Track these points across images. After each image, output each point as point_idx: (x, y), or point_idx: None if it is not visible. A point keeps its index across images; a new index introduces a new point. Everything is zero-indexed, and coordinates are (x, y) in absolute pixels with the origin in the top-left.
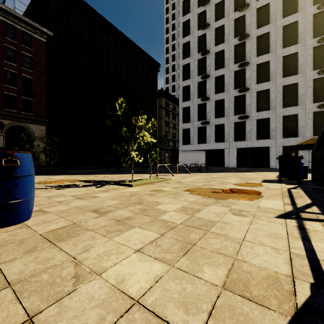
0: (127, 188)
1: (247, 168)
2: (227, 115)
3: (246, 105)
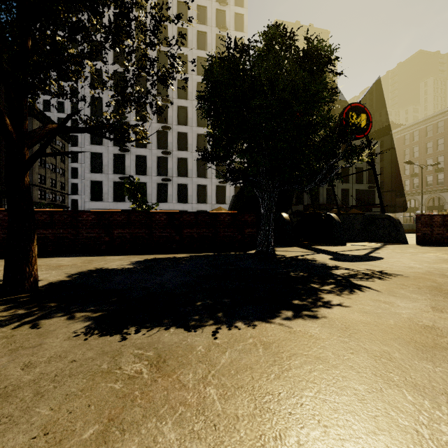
0: None
1: None
2: (150, 174)
3: (169, 168)
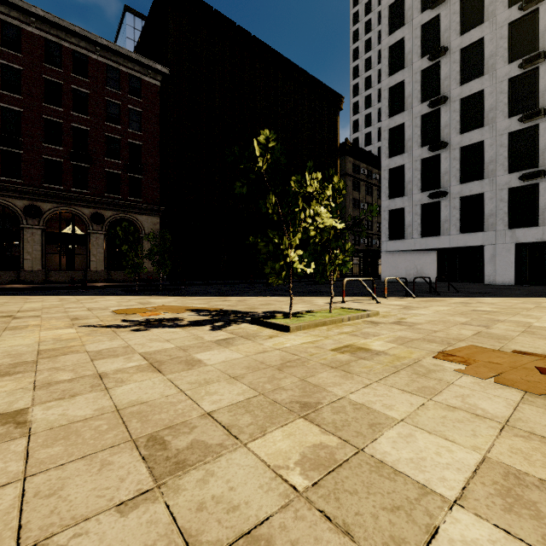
0: (278, 336)
1: (544, 286)
2: (490, 174)
3: (541, 147)
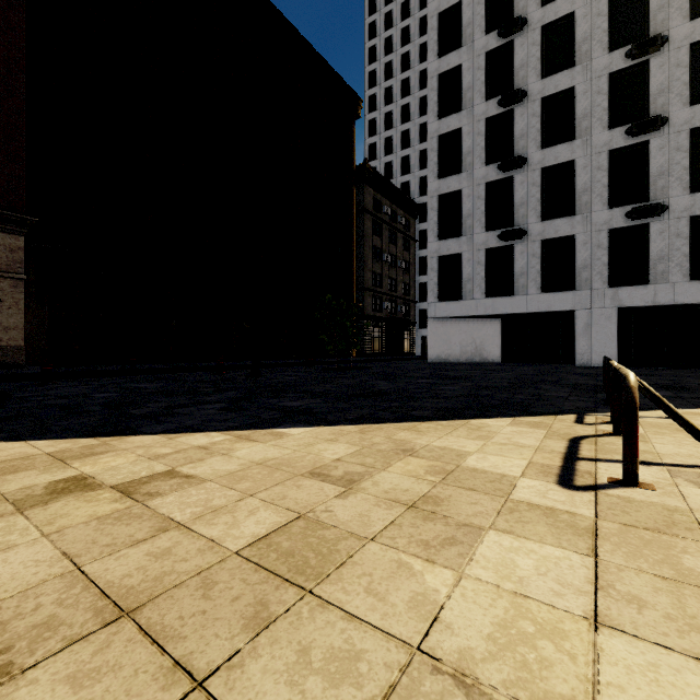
0: None
1: (671, 370)
2: (584, 208)
3: (653, 173)
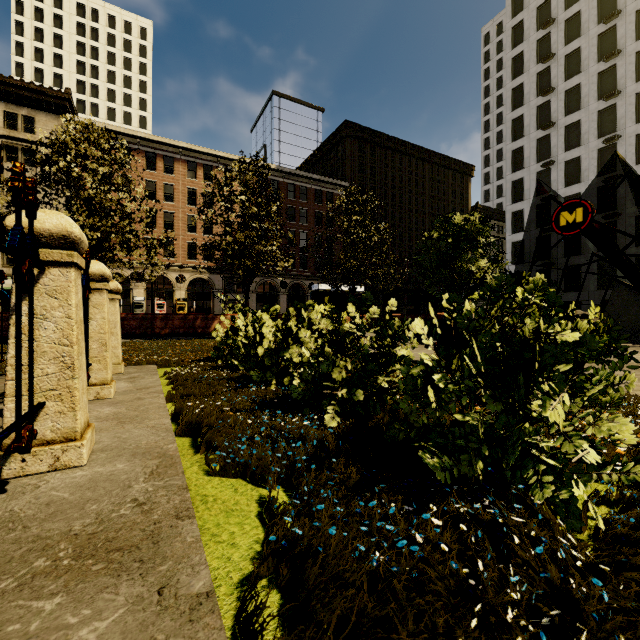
0: None
1: None
2: (585, 252)
3: (618, 236)
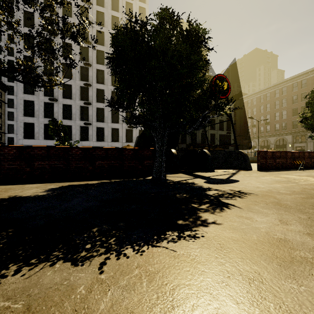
0: None
1: None
2: (74, 119)
3: (89, 115)
